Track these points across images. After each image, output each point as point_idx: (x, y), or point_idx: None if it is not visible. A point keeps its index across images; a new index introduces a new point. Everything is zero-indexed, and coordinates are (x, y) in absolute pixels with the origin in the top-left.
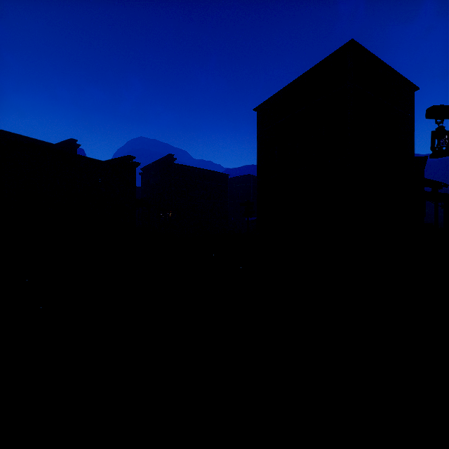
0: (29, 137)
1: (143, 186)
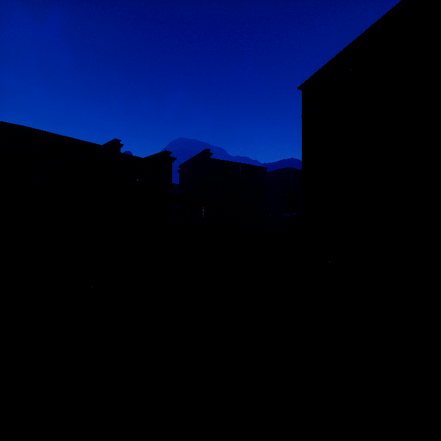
0: (79, 140)
1: (181, 183)
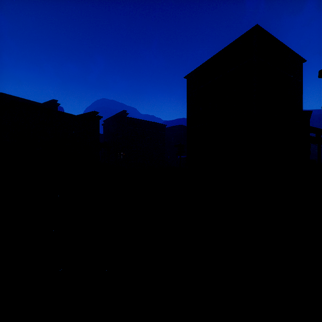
0: (23, 98)
1: (105, 134)
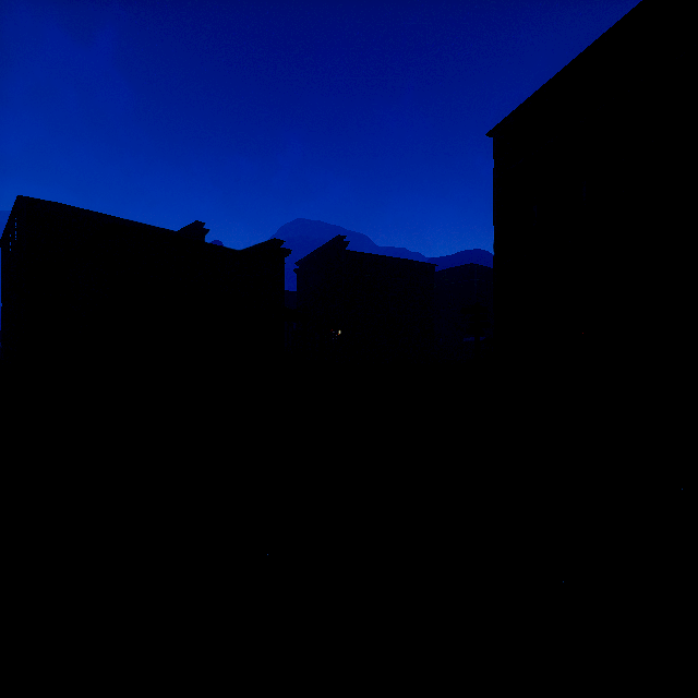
0: (141, 223)
1: (299, 290)
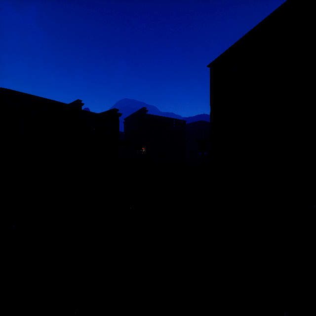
0: (51, 100)
1: (125, 131)
